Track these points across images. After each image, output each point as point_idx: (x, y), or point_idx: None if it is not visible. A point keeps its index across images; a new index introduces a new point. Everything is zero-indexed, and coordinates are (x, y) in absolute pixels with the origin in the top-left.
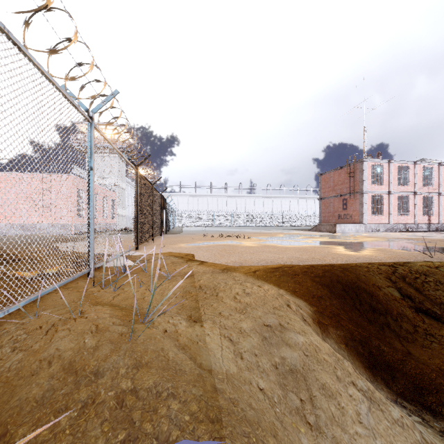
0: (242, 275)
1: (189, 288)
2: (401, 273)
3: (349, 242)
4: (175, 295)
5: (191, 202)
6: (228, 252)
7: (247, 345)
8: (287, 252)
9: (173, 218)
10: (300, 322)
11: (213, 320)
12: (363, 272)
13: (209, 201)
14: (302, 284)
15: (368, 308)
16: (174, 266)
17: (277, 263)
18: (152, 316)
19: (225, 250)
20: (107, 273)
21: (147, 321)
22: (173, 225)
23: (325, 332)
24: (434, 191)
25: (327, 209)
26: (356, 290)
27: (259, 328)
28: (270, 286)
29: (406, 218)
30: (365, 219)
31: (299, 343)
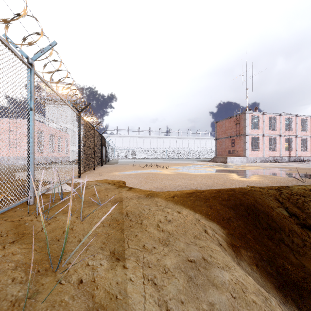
0: (163, 200)
1: (116, 216)
2: (285, 196)
3: (239, 170)
4: (103, 223)
5: (125, 141)
6: (151, 179)
7: (172, 290)
8: (196, 178)
9: (111, 153)
10: (221, 252)
11: (136, 257)
12: (258, 196)
13: (137, 140)
14: (213, 208)
15: (265, 226)
16: (107, 192)
17: (190, 188)
18: (70, 259)
19: (149, 177)
20: (47, 200)
21: (60, 269)
22: (111, 158)
23: (238, 255)
24: (293, 134)
25: (220, 146)
26: (255, 211)
27: (184, 265)
28: (187, 210)
29: (275, 153)
30: (247, 153)
31: (225, 283)
